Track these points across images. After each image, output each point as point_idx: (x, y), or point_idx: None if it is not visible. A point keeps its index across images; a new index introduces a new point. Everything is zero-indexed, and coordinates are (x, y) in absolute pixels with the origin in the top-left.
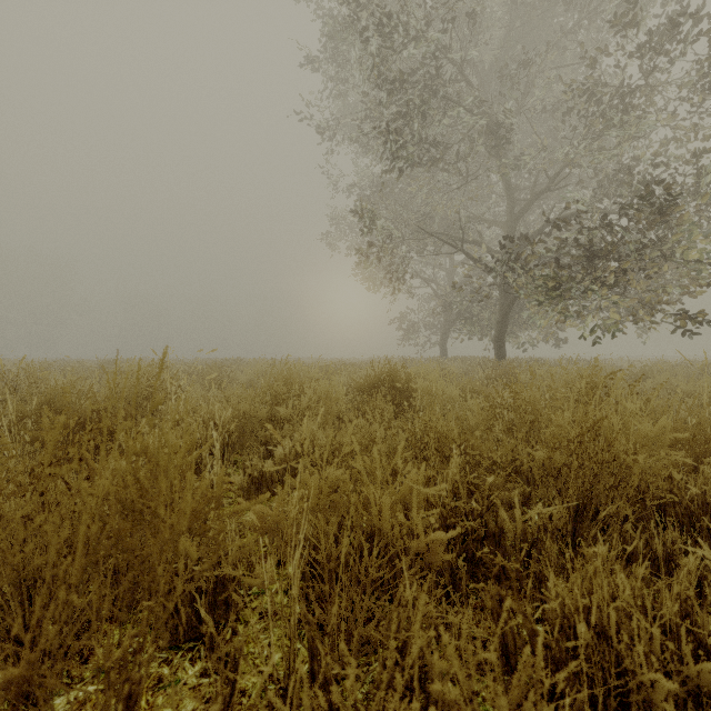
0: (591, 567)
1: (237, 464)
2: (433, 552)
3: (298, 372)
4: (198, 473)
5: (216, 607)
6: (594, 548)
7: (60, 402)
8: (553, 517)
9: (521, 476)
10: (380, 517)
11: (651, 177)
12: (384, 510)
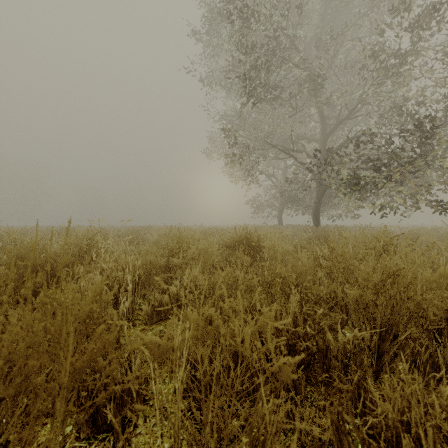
0: (409, 389)
1: (145, 296)
2: (283, 373)
3: (186, 235)
4: (117, 304)
5: (123, 406)
6: (400, 365)
7: (25, 255)
8: (365, 339)
9: (336, 305)
10: (243, 345)
11: (414, 109)
12: (246, 340)
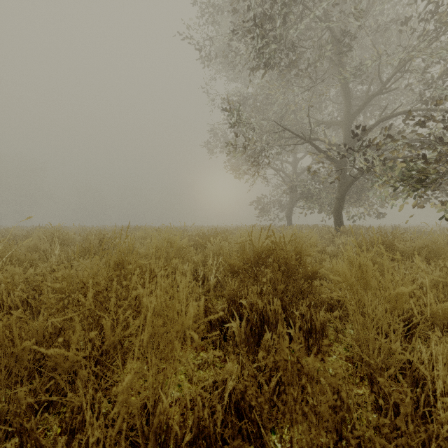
0: None
1: None
2: None
3: (164, 242)
4: None
5: None
6: None
7: None
8: None
9: None
10: None
11: None
12: None
